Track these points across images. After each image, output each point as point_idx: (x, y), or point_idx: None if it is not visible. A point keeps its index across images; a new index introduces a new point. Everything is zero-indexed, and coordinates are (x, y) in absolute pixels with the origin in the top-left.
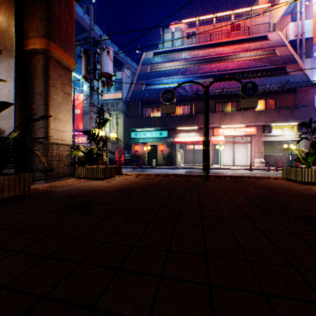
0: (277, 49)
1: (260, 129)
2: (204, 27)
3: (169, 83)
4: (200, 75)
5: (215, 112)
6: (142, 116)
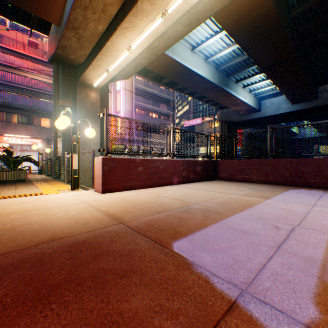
0: None
1: (47, 141)
2: None
3: None
4: None
5: None
6: None
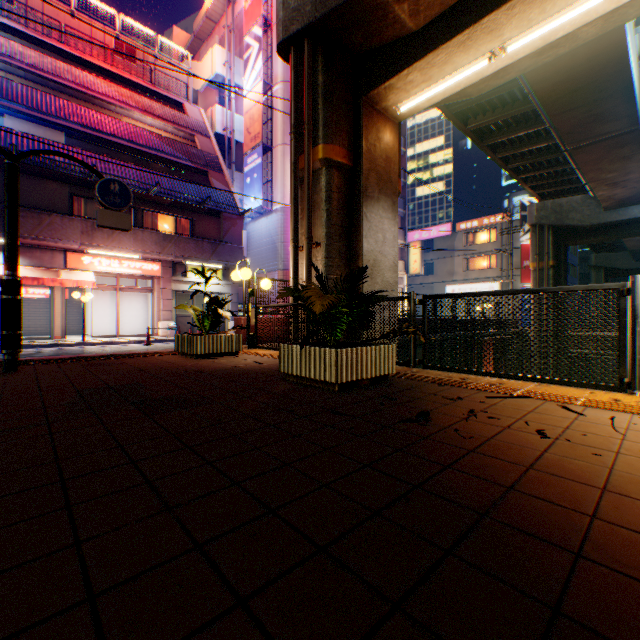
0: (200, 137)
1: (171, 268)
2: None
3: None
4: (30, 111)
5: (73, 216)
6: None
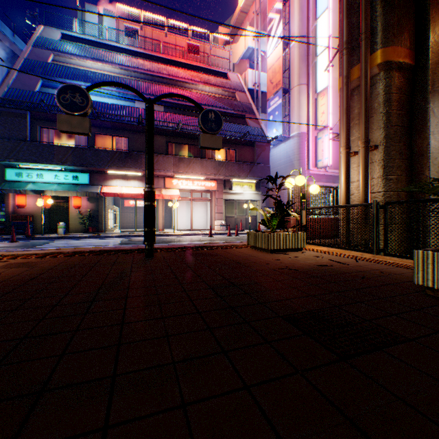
0: (238, 93)
1: (222, 184)
2: (152, 30)
3: (94, 95)
4: (147, 96)
5: (167, 155)
6: (35, 140)
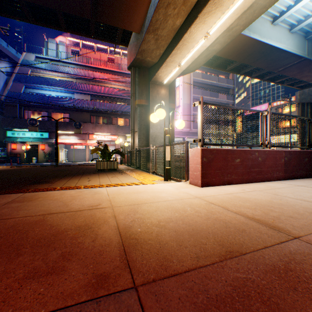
0: None
1: (121, 137)
2: (87, 51)
3: (52, 91)
4: (80, 91)
5: (91, 122)
6: (21, 116)
